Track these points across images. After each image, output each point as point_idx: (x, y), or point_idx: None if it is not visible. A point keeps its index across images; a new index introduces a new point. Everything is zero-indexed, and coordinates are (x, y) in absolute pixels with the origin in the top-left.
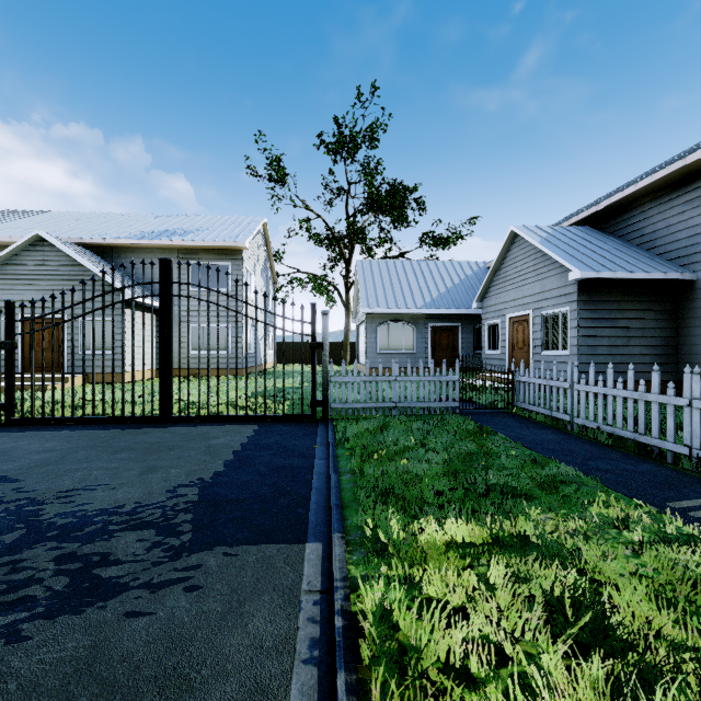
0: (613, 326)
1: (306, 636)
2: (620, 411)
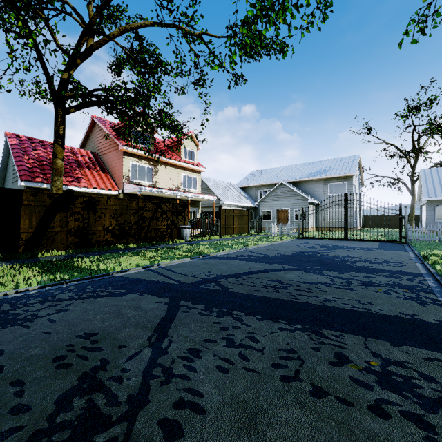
0: None
1: (411, 254)
2: None
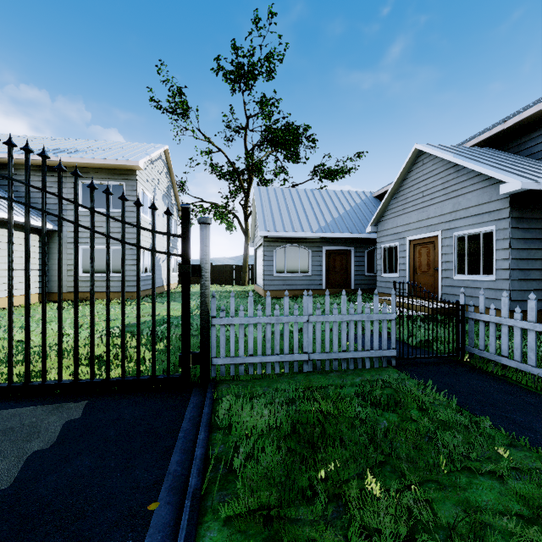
0: None
1: None
2: None
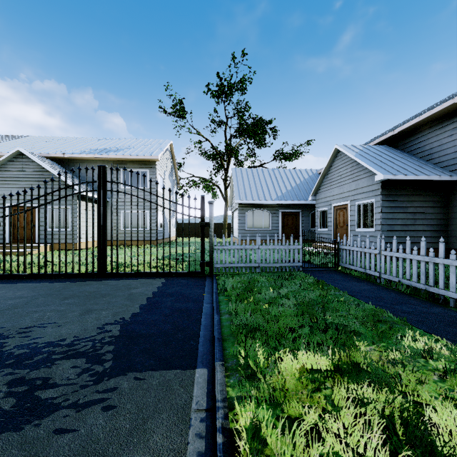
0: (405, 212)
1: (194, 451)
2: (415, 270)
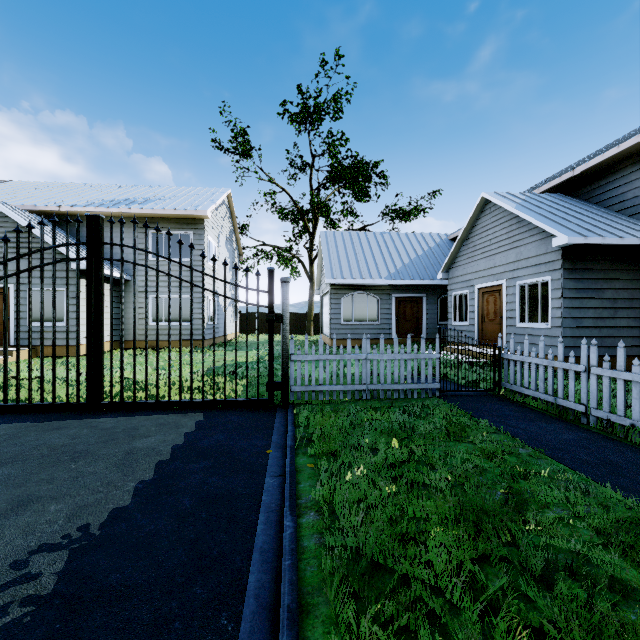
0: (599, 297)
1: None
2: None
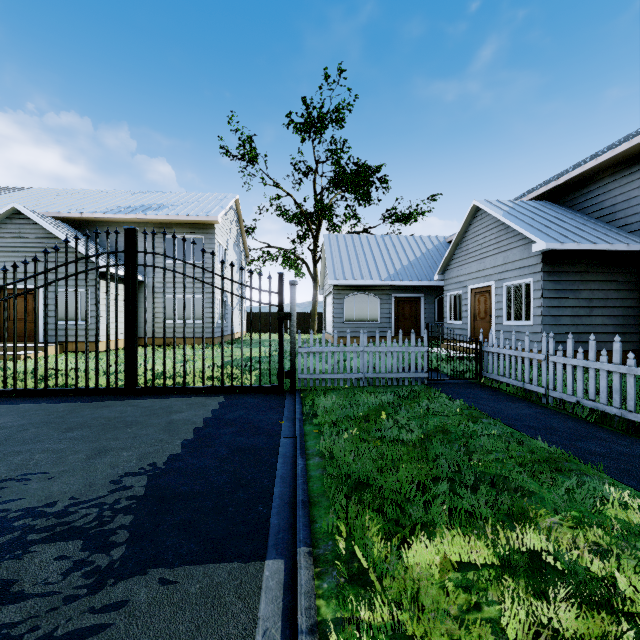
0: (576, 297)
1: None
2: (604, 385)
